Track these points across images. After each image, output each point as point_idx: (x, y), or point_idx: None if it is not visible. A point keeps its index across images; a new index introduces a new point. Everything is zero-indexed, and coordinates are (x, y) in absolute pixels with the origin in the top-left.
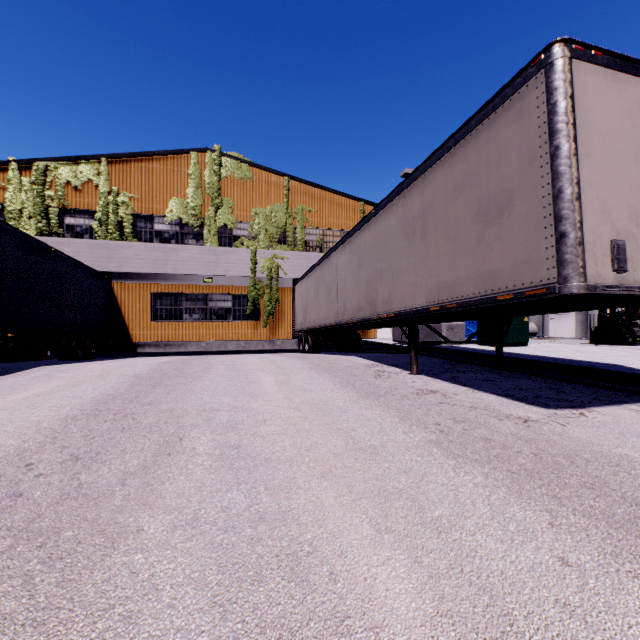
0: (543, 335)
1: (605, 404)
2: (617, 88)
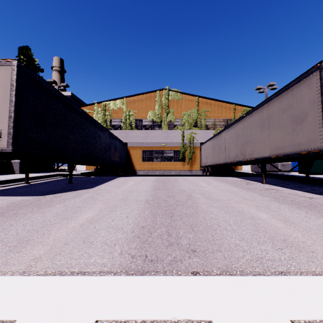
0: None
1: None
2: None
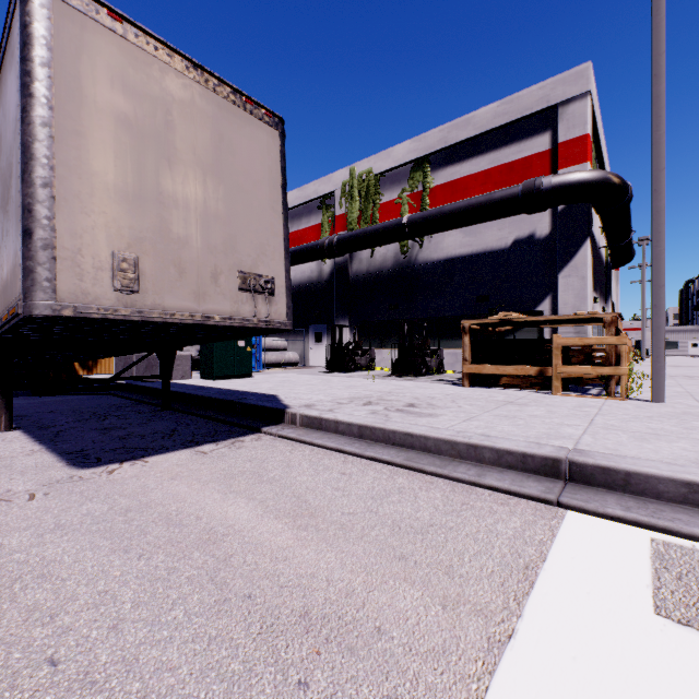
0: (305, 364)
1: (183, 448)
2: (146, 72)
